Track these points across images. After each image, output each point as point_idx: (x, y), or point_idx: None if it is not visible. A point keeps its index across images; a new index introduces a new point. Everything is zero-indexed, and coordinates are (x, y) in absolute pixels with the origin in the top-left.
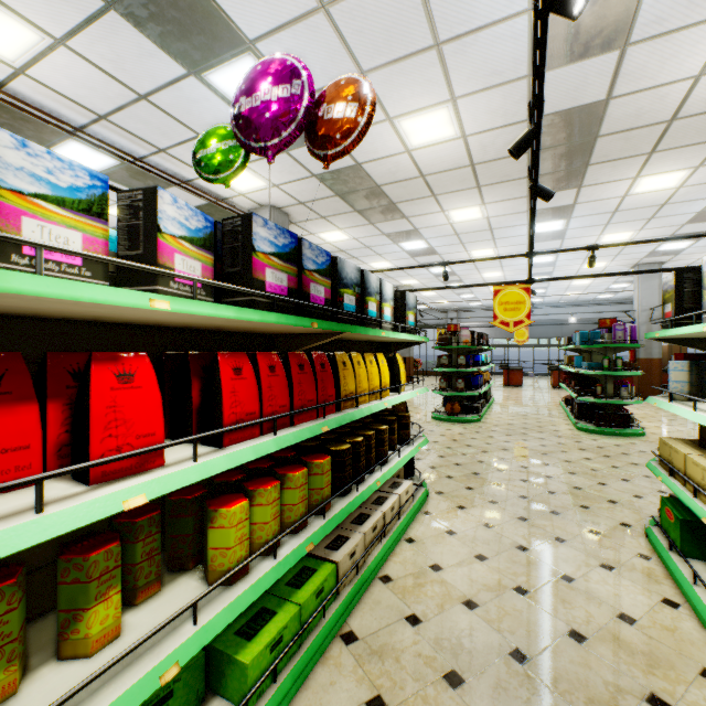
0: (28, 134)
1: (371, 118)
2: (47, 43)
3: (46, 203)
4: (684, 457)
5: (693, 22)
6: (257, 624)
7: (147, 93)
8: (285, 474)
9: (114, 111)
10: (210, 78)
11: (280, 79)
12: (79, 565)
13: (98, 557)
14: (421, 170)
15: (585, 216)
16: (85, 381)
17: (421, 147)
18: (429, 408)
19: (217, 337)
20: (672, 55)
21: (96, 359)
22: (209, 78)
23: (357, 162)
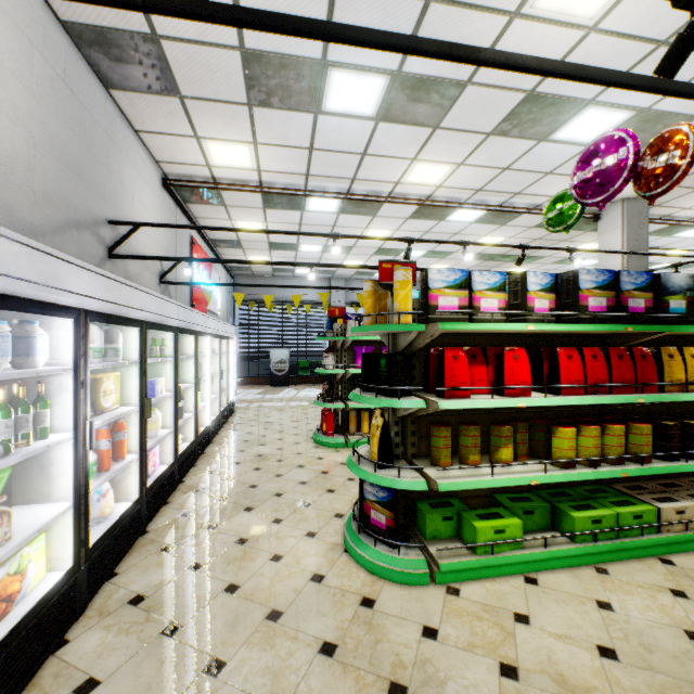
0: (437, 214)
1: (693, 158)
2: (454, 168)
3: (487, 292)
4: None
5: None
6: (583, 508)
7: (508, 165)
8: (605, 425)
9: (486, 184)
10: (555, 137)
11: (608, 153)
12: (498, 429)
13: (504, 429)
14: None
15: None
16: (501, 358)
17: None
18: None
19: (558, 337)
20: None
21: (505, 350)
22: (554, 137)
23: None
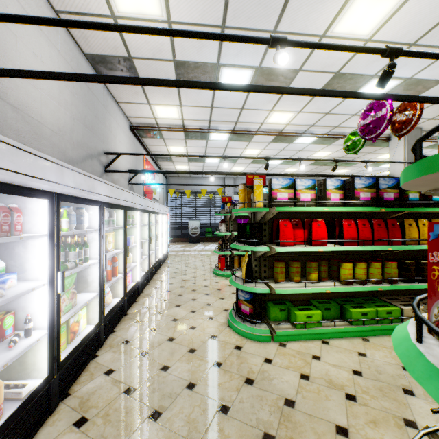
0: (287, 140)
1: (419, 115)
2: (295, 114)
3: (304, 190)
4: None
5: None
6: (358, 307)
7: (328, 111)
8: (370, 262)
9: (316, 122)
10: None
11: (376, 110)
12: (310, 264)
13: (313, 263)
14: None
15: None
16: (311, 225)
17: None
18: None
19: (348, 214)
20: None
21: (313, 221)
22: None
23: None
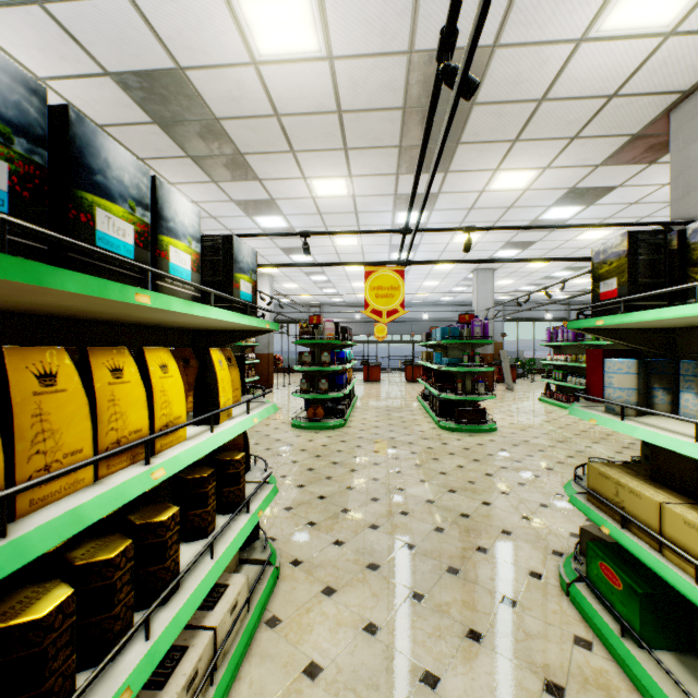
0: None
1: None
2: None
3: None
4: (659, 507)
5: None
6: None
7: None
8: None
9: None
10: None
11: None
12: None
13: None
14: (276, 104)
15: (445, 210)
16: None
17: (274, 60)
18: (290, 412)
19: None
20: None
21: None
22: None
23: (179, 65)
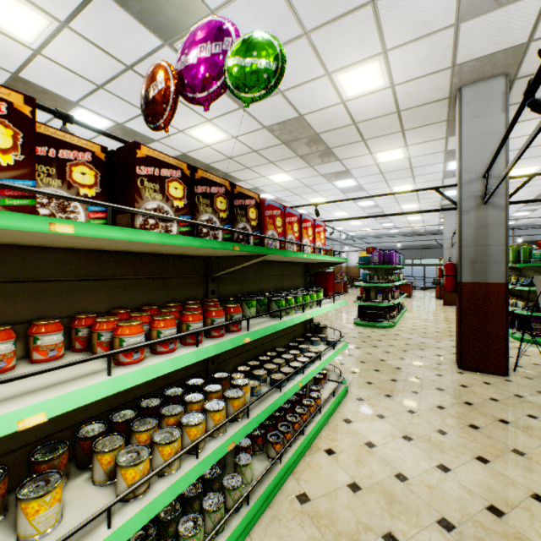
0: None
1: None
2: None
3: None
4: None
5: (307, 80)
6: None
7: None
8: None
9: None
10: None
11: None
12: None
13: None
14: (226, 155)
15: (364, 176)
16: None
17: (214, 143)
18: None
19: None
20: (314, 94)
21: None
22: None
23: (183, 152)
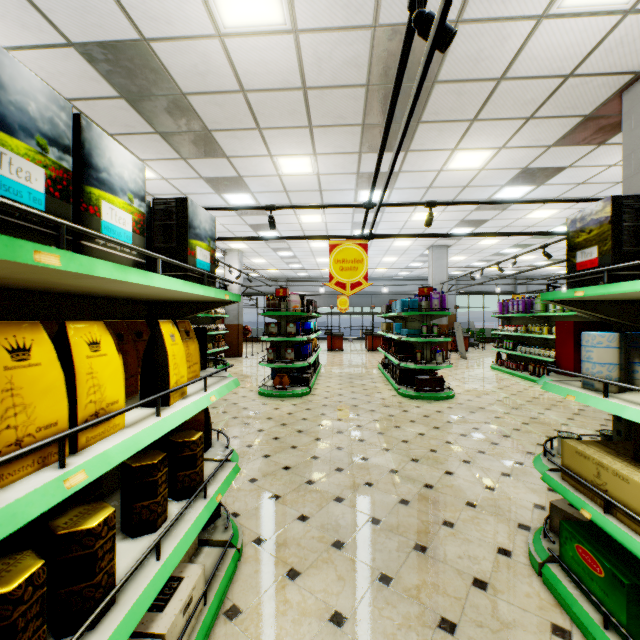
0: None
1: None
2: None
3: None
4: None
5: None
6: None
7: None
8: None
9: None
10: None
11: None
12: None
13: None
14: (241, 80)
15: (405, 189)
16: None
17: (239, 33)
18: (257, 380)
19: None
20: None
21: None
22: None
23: (143, 36)
